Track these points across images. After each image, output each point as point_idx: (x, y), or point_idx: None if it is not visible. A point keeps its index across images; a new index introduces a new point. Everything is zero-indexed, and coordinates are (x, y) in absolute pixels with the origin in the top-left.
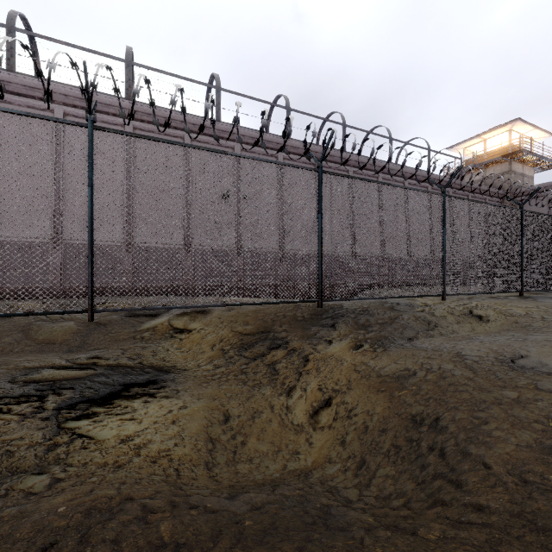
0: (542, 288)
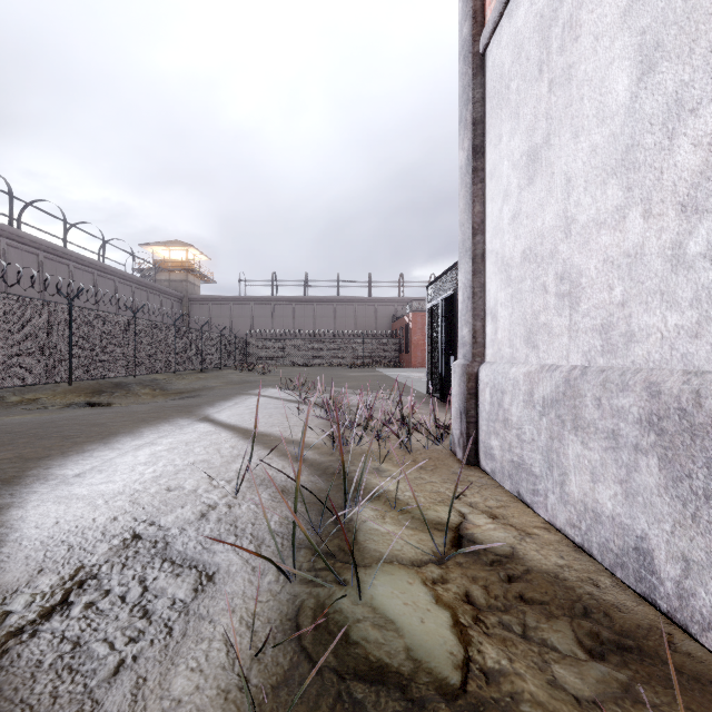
0: (209, 367)
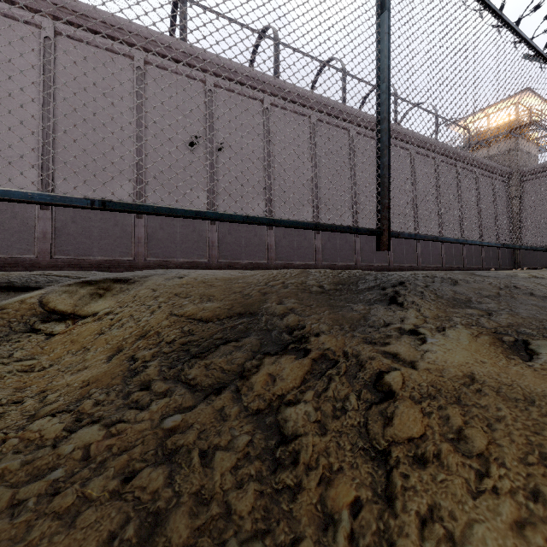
0: None
